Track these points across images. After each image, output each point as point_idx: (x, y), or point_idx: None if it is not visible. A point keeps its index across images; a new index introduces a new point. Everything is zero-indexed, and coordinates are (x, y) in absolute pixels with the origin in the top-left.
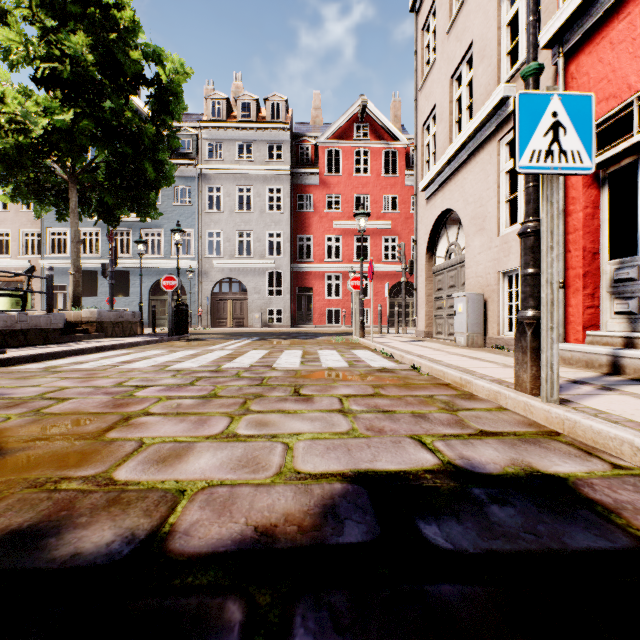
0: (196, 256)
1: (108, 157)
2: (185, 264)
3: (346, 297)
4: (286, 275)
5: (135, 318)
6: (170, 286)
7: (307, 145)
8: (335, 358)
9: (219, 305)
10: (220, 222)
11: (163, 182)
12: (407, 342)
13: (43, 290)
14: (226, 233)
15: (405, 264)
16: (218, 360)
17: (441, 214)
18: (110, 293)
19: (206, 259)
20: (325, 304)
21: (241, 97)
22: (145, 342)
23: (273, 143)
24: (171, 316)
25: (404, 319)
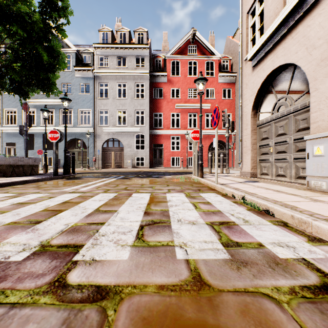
0: (92, 125)
1: (11, 43)
2: (86, 130)
3: (183, 150)
4: (147, 136)
5: (36, 162)
6: (54, 138)
7: (159, 59)
8: (190, 214)
9: (106, 155)
10: (107, 105)
11: (57, 67)
12: (247, 183)
13: (1, 146)
14: (110, 111)
15: (228, 124)
16: (21, 221)
17: (270, 74)
18: (25, 145)
19: (98, 127)
20: (170, 154)
21: (120, 30)
22: (21, 182)
23: (139, 57)
24: (55, 160)
25: (227, 163)
